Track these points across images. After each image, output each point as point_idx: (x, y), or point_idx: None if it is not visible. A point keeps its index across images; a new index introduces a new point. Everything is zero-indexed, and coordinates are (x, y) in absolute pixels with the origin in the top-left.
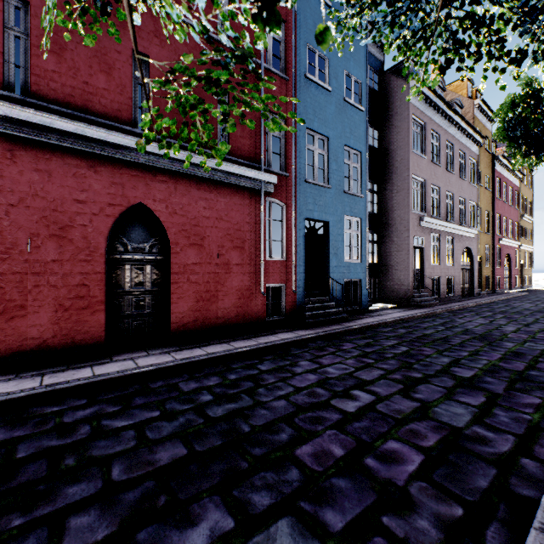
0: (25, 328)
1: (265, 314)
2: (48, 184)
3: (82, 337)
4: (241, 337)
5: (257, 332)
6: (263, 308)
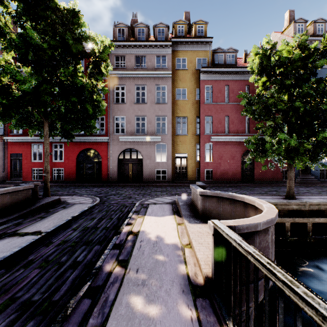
0: (228, 176)
1: (282, 178)
2: (231, 149)
3: (236, 179)
4: (274, 183)
5: (279, 183)
6: (281, 176)
